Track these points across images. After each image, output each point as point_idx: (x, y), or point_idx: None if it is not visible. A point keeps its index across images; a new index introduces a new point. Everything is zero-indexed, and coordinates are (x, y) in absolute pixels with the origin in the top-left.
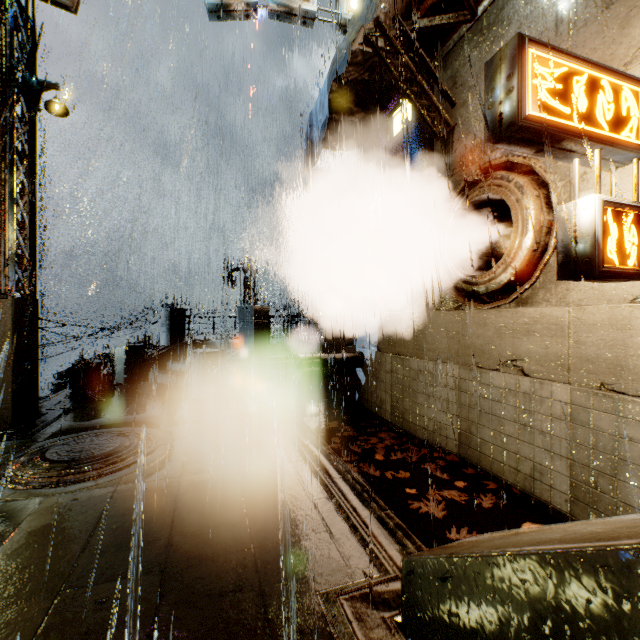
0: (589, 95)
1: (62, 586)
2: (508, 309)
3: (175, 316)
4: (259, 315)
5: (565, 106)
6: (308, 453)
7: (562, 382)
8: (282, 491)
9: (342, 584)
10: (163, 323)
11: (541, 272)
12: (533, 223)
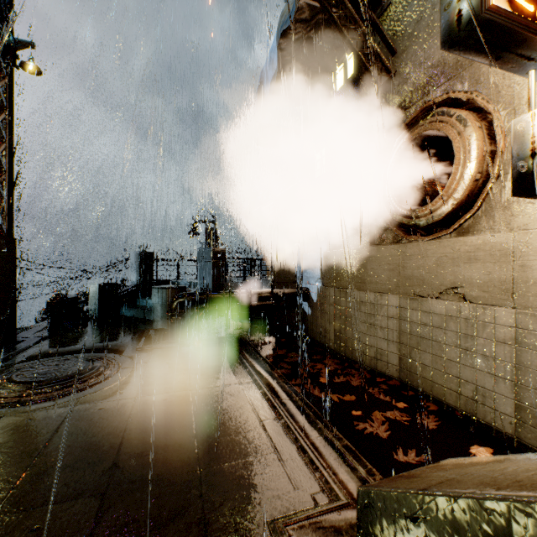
0: None
1: None
2: (449, 239)
3: (144, 258)
4: (216, 256)
5: (528, 3)
6: (258, 376)
7: (506, 306)
8: (232, 412)
9: (290, 511)
10: (133, 264)
11: (483, 201)
12: (475, 153)
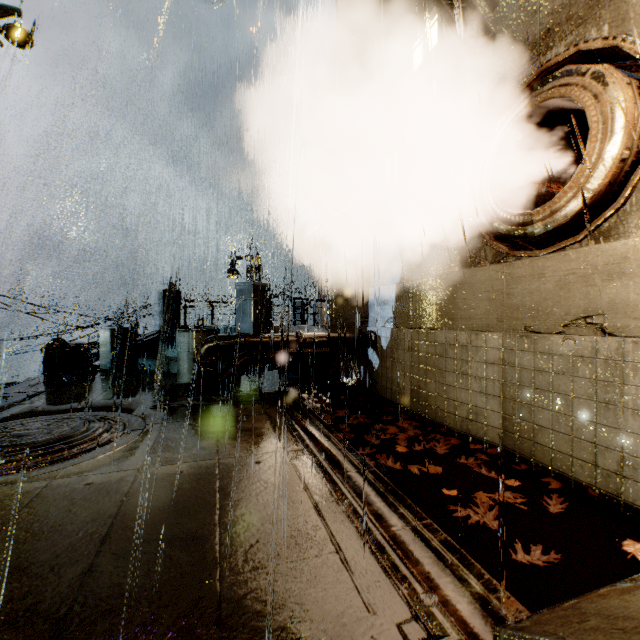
0: None
1: None
2: (578, 249)
3: (169, 298)
4: (258, 293)
5: None
6: (311, 441)
7: None
8: (273, 489)
9: None
10: (156, 306)
11: (634, 189)
12: (623, 121)
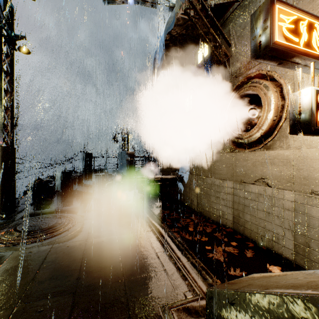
0: (308, 32)
1: (18, 302)
2: (259, 151)
3: (87, 156)
4: (129, 156)
5: (295, 37)
6: (154, 227)
7: (289, 190)
8: (140, 248)
9: (172, 301)
10: (80, 160)
11: (278, 131)
12: (273, 105)
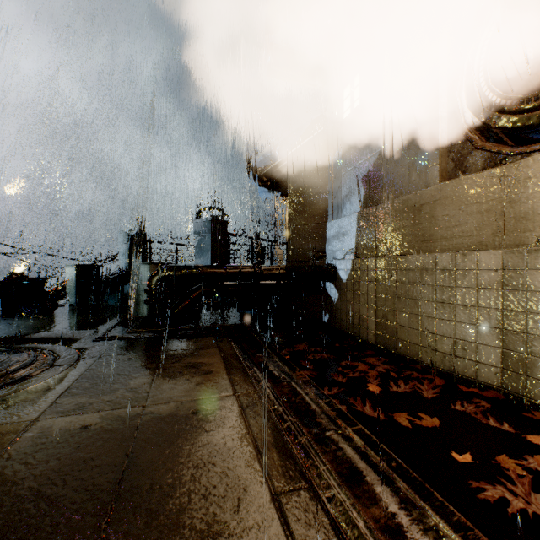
0: None
1: None
2: None
3: (134, 238)
4: (216, 229)
5: None
6: (268, 382)
7: None
8: (210, 462)
9: None
10: (122, 246)
11: None
12: None
